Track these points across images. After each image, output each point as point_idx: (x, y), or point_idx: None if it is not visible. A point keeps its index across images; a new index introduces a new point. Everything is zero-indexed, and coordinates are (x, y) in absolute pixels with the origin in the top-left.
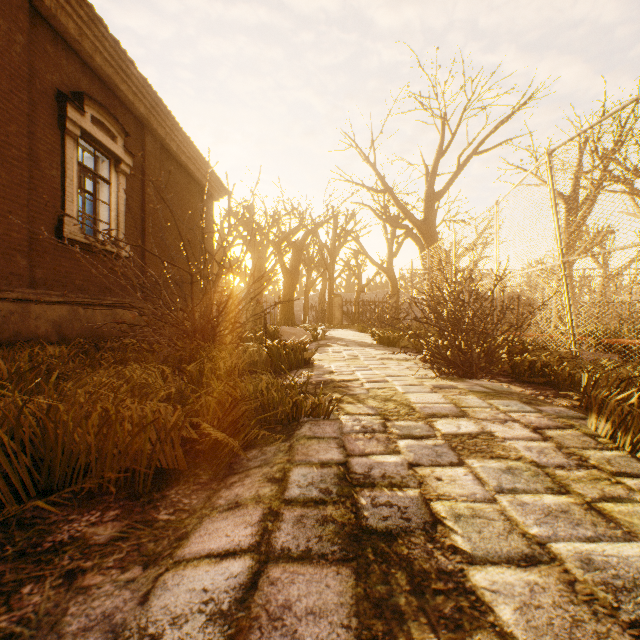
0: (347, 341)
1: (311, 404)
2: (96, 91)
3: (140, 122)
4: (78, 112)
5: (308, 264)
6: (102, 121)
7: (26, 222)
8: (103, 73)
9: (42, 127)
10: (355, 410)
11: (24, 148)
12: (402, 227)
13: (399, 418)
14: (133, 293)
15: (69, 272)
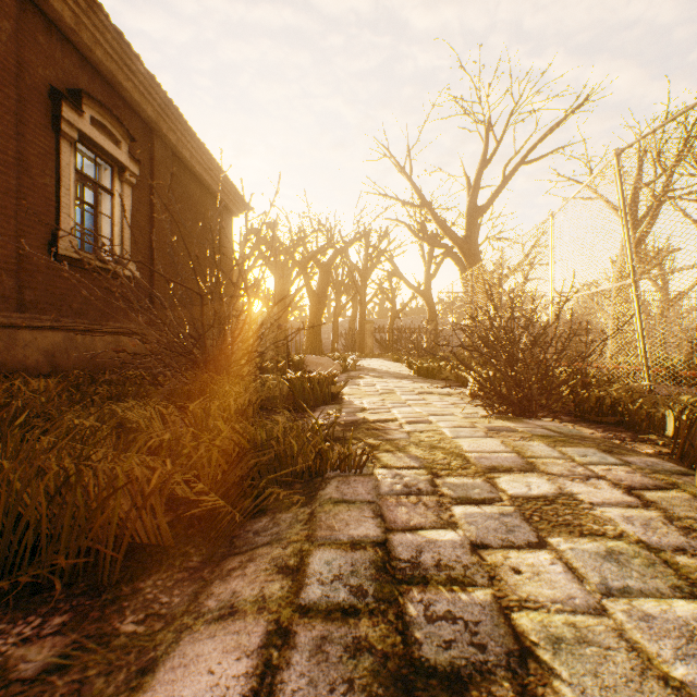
0: (381, 372)
1: (339, 455)
2: (97, 89)
3: (148, 126)
4: (75, 112)
5: (337, 287)
6: (103, 123)
7: (13, 236)
8: (104, 69)
9: (33, 128)
10: (394, 461)
11: (11, 151)
12: (441, 246)
13: (451, 473)
14: (133, 317)
15: (65, 294)
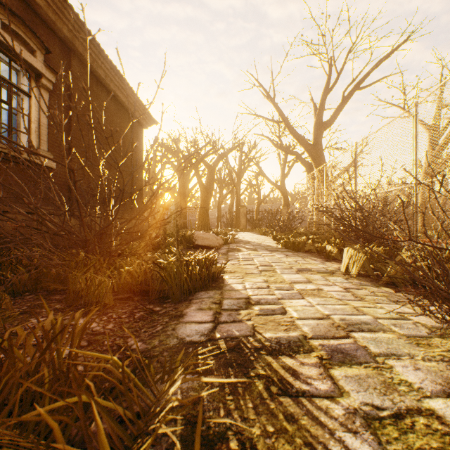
0: (254, 245)
1: None
2: (11, 2)
3: (66, 46)
4: None
5: (220, 183)
6: (16, 31)
7: None
8: None
9: None
10: None
11: None
12: (293, 153)
13: None
14: None
15: None
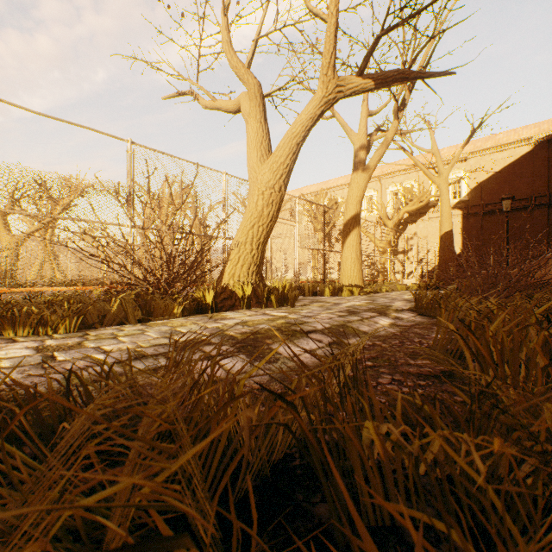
0: None
1: None
2: None
3: None
4: None
5: None
6: None
7: None
8: None
9: None
10: None
11: None
12: None
13: None
14: None
15: None
